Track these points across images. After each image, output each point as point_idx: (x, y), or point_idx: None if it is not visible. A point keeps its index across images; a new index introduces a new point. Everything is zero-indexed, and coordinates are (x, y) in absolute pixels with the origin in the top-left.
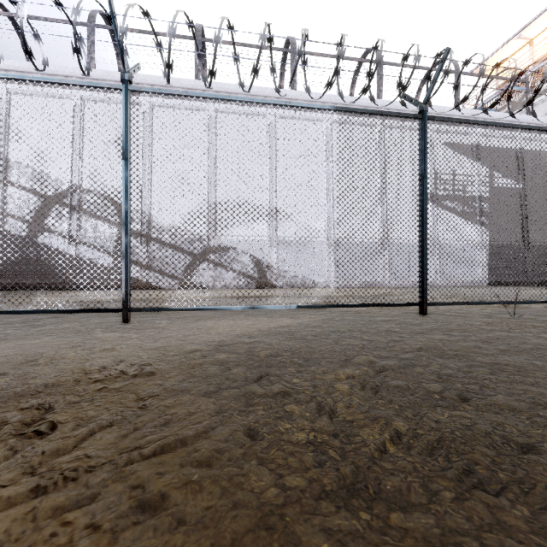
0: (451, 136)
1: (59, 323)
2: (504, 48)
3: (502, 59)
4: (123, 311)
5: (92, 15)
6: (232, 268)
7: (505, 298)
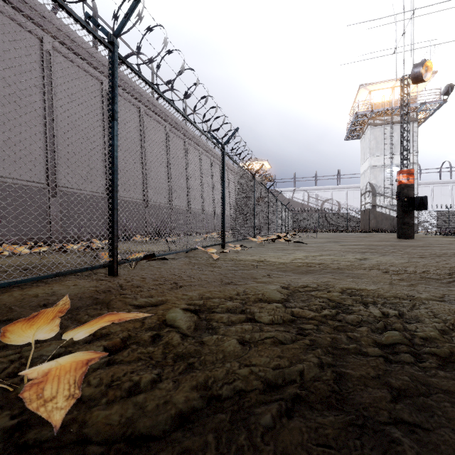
0: None
1: None
2: None
3: None
4: None
5: None
6: None
7: None
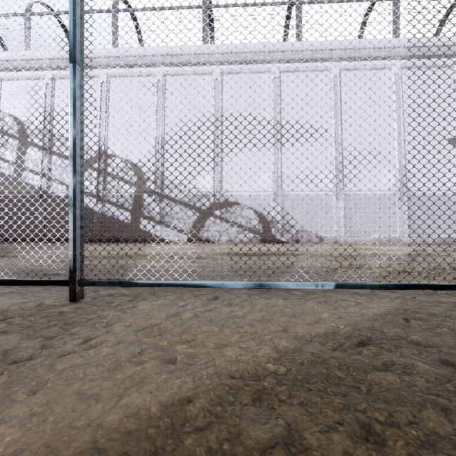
0: None
1: None
2: None
3: None
4: (69, 285)
5: (116, 2)
6: (237, 223)
7: None
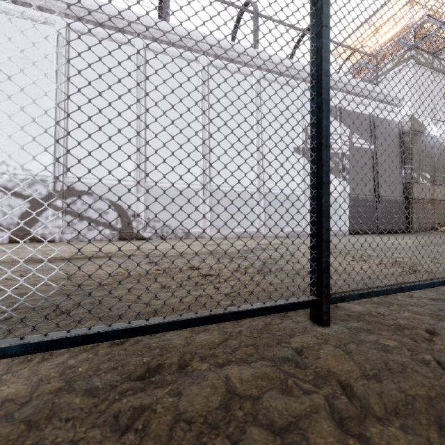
0: None
1: None
2: (358, 32)
3: (356, 43)
4: None
5: None
6: (88, 217)
7: (388, 253)
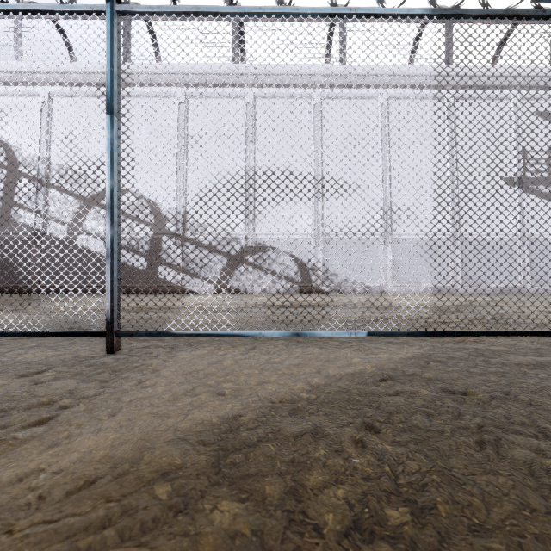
0: (545, 103)
1: (27, 350)
2: None
3: None
4: (107, 336)
5: None
6: (272, 271)
7: None
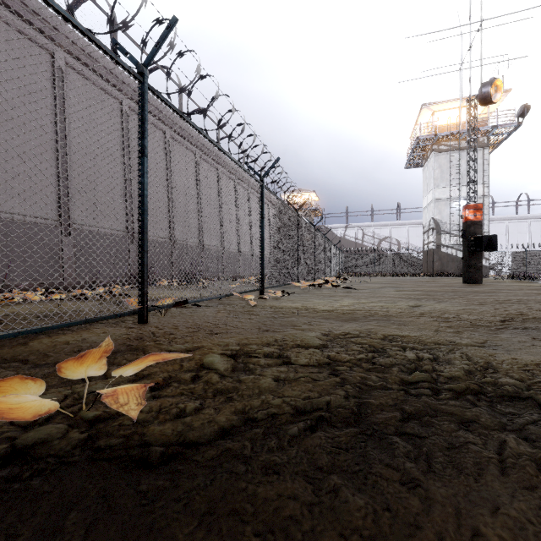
0: None
1: None
2: None
3: None
4: None
5: None
6: None
7: None
